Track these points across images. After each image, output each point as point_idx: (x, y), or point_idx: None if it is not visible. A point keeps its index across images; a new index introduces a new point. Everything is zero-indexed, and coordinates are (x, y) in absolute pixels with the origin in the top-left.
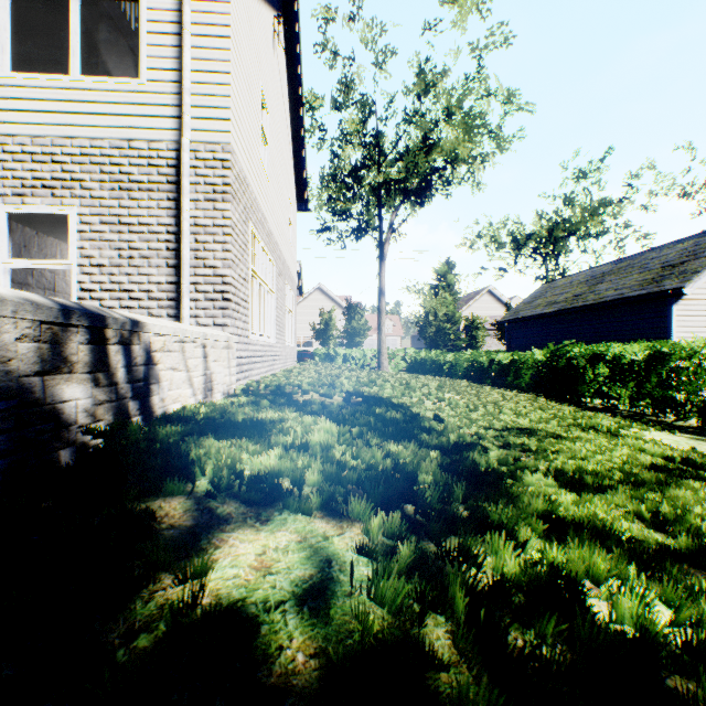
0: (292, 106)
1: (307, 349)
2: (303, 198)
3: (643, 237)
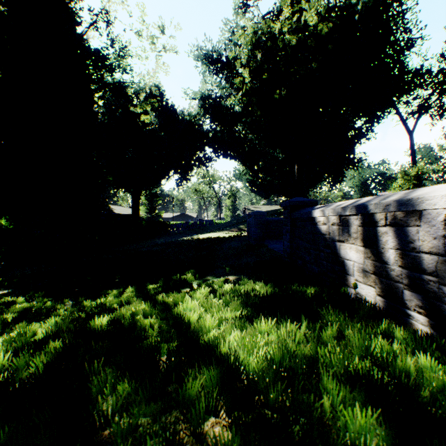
0: None
1: None
2: None
3: None
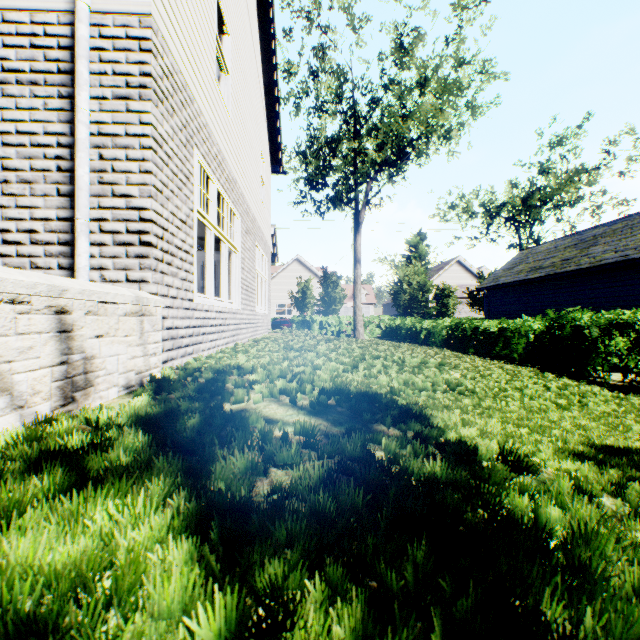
0: (265, 56)
1: (286, 316)
2: (278, 159)
3: (621, 204)
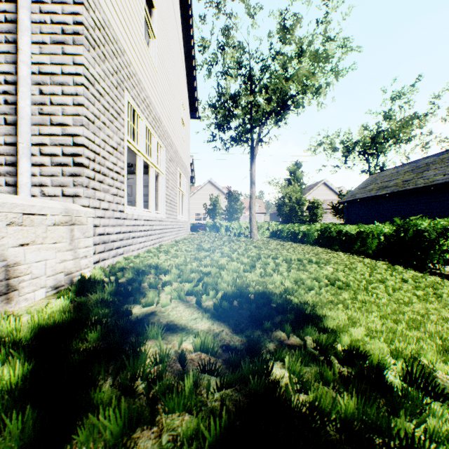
0: (185, 31)
1: (201, 222)
2: (195, 107)
3: (443, 141)
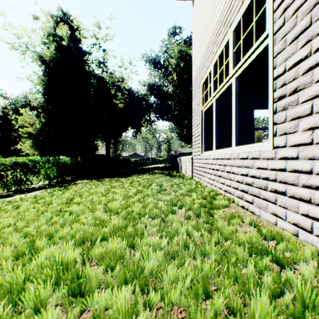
0: None
1: None
2: None
3: None
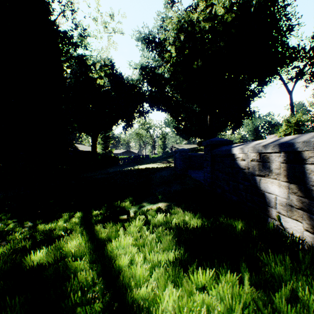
0: None
1: None
2: None
3: None
